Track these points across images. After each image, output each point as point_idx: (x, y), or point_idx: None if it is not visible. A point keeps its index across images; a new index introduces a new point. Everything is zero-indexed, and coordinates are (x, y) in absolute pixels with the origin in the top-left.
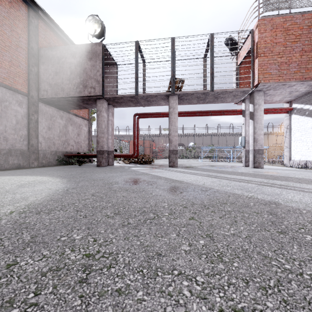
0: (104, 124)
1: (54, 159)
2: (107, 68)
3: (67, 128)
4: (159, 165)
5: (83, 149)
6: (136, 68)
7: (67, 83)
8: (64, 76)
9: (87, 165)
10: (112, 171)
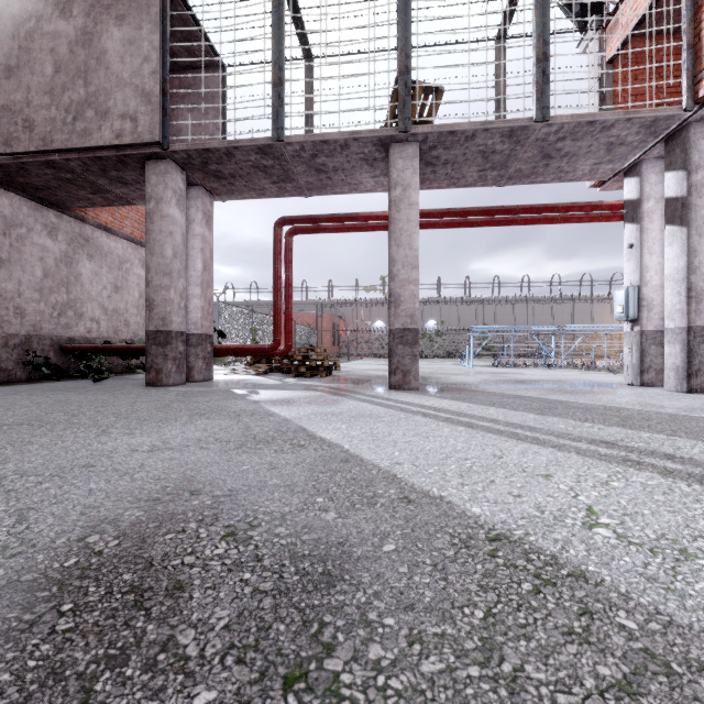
0: (172, 244)
1: (19, 362)
2: (193, 79)
3: (75, 268)
4: (356, 378)
5: (133, 331)
6: (277, 47)
7: (44, 104)
8: (32, 81)
9: (121, 382)
10: (163, 412)
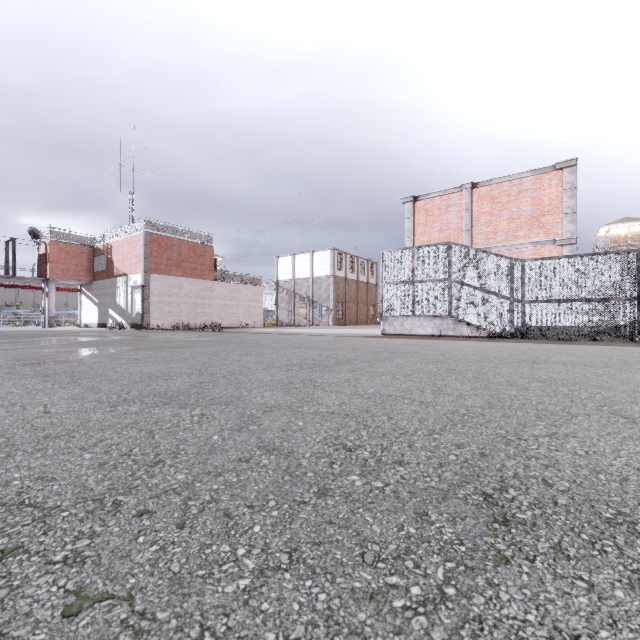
0: None
1: None
2: None
3: None
4: None
5: None
6: None
7: None
8: None
9: None
10: None
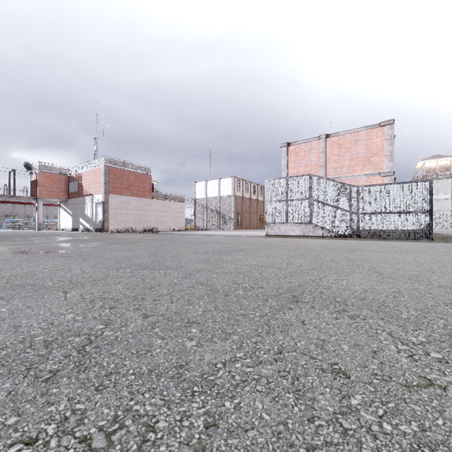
0: None
1: None
2: None
3: None
4: None
5: None
6: None
7: None
8: None
9: None
10: None
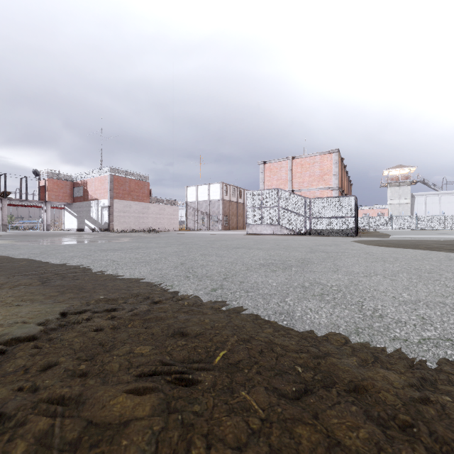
0: None
1: None
2: None
3: None
4: None
5: None
6: None
7: None
8: None
9: None
10: None
